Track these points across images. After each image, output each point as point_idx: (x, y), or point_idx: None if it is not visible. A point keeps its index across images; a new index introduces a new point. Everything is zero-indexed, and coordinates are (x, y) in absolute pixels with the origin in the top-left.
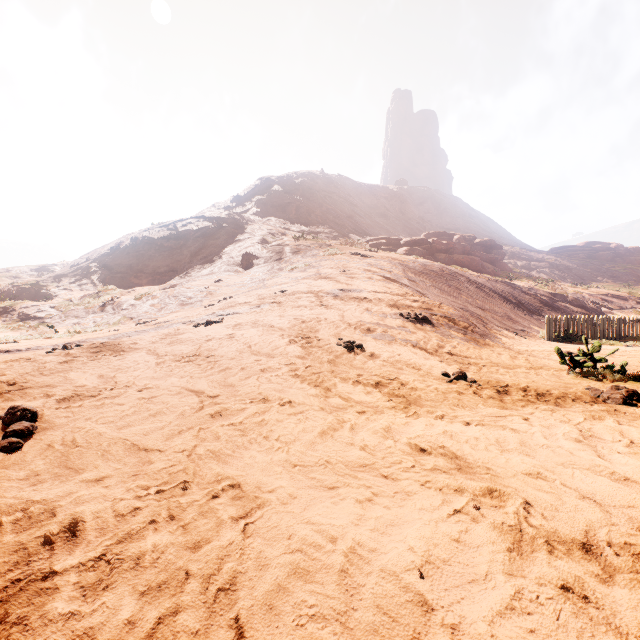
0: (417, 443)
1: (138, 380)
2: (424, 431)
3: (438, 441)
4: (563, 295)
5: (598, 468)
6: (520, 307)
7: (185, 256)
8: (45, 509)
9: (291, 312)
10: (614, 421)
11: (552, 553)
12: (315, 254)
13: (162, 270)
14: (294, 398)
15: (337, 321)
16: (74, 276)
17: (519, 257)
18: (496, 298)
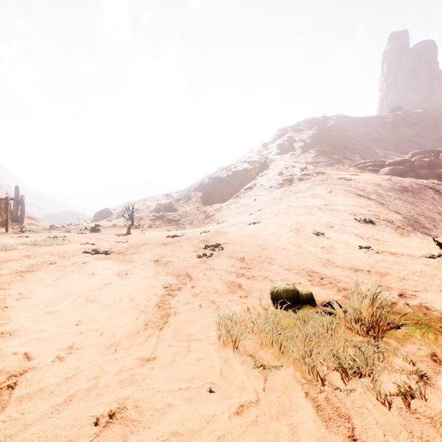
0: (320, 257)
1: (238, 241)
2: (325, 256)
3: (328, 258)
4: None
5: (368, 263)
6: None
7: (236, 185)
8: (237, 256)
9: (293, 218)
10: (404, 259)
11: (328, 265)
12: (313, 180)
13: (224, 194)
14: (287, 248)
15: (315, 222)
16: (184, 199)
17: None
18: None
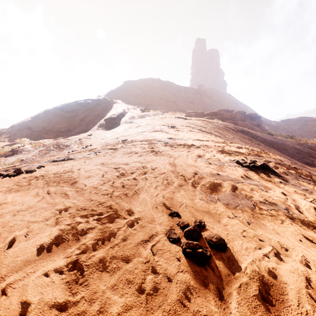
0: None
1: None
2: None
3: None
4: (307, 144)
5: None
6: (288, 152)
7: (76, 121)
8: None
9: (118, 159)
10: None
11: None
12: (153, 118)
13: (62, 130)
14: None
15: (167, 172)
16: (9, 133)
17: (266, 124)
18: (273, 146)
